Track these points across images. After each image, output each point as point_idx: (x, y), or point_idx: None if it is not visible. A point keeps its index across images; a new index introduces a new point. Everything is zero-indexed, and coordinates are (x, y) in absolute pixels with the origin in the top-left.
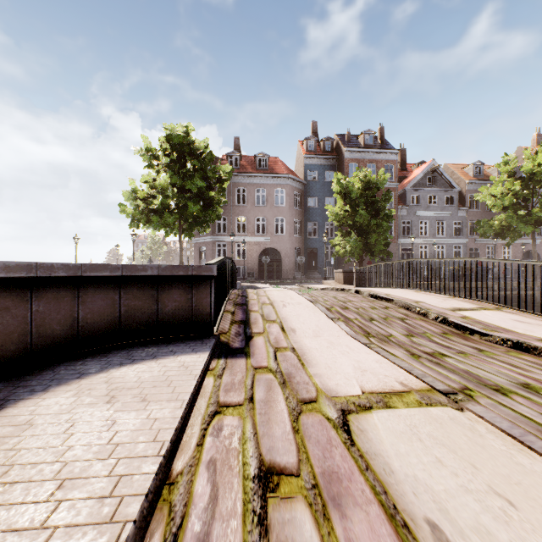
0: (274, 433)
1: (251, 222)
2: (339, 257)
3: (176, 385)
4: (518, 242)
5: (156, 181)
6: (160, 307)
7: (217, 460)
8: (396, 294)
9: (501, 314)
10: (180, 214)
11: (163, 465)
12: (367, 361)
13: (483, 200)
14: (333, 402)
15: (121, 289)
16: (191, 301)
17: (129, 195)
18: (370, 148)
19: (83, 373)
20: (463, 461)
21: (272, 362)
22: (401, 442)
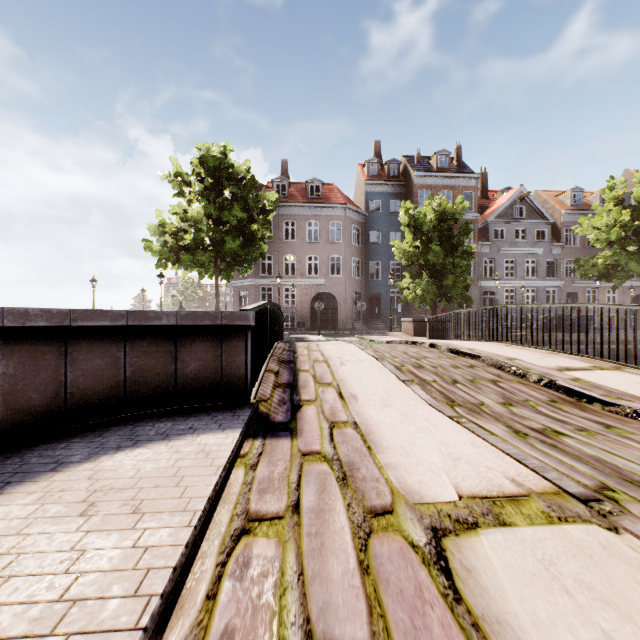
0: (331, 573)
1: (301, 261)
2: (407, 303)
3: (188, 484)
4: (626, 285)
5: (187, 213)
6: (179, 367)
7: (235, 631)
8: (482, 348)
9: (624, 376)
10: (216, 252)
11: None
12: (459, 443)
13: (583, 233)
14: (417, 514)
15: (126, 343)
16: (221, 358)
17: (155, 229)
18: (445, 172)
19: (62, 461)
20: None
21: (326, 444)
22: (537, 595)
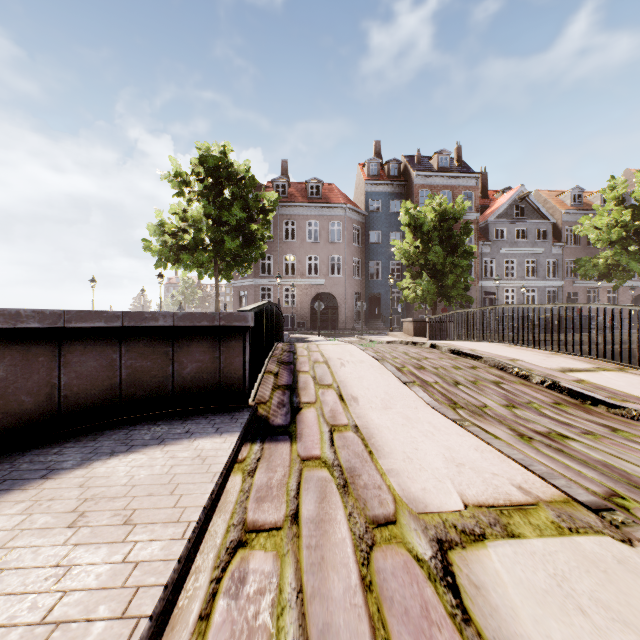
0: (331, 590)
1: (301, 261)
2: (407, 303)
3: (183, 493)
4: (626, 285)
5: (187, 212)
6: (176, 369)
7: None
8: (484, 349)
9: (628, 377)
10: (216, 252)
11: None
12: (462, 448)
13: (584, 233)
14: (422, 524)
15: (122, 344)
16: (219, 360)
17: (155, 229)
18: (445, 172)
19: (53, 468)
20: None
21: (327, 448)
22: (551, 616)
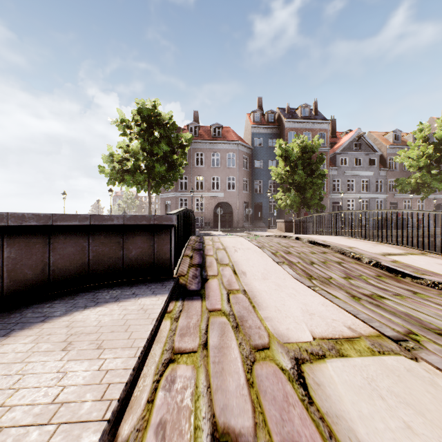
0: (228, 386)
1: (207, 180)
2: (280, 209)
3: (133, 330)
4: (430, 197)
5: (129, 147)
6: (125, 253)
7: (167, 422)
8: (331, 240)
9: (427, 259)
10: (149, 174)
11: (106, 432)
12: (314, 304)
13: (401, 161)
14: (285, 349)
15: (90, 236)
16: (153, 247)
17: (107, 158)
18: (306, 119)
19: (48, 316)
20: (435, 427)
21: (225, 304)
22: (362, 400)
